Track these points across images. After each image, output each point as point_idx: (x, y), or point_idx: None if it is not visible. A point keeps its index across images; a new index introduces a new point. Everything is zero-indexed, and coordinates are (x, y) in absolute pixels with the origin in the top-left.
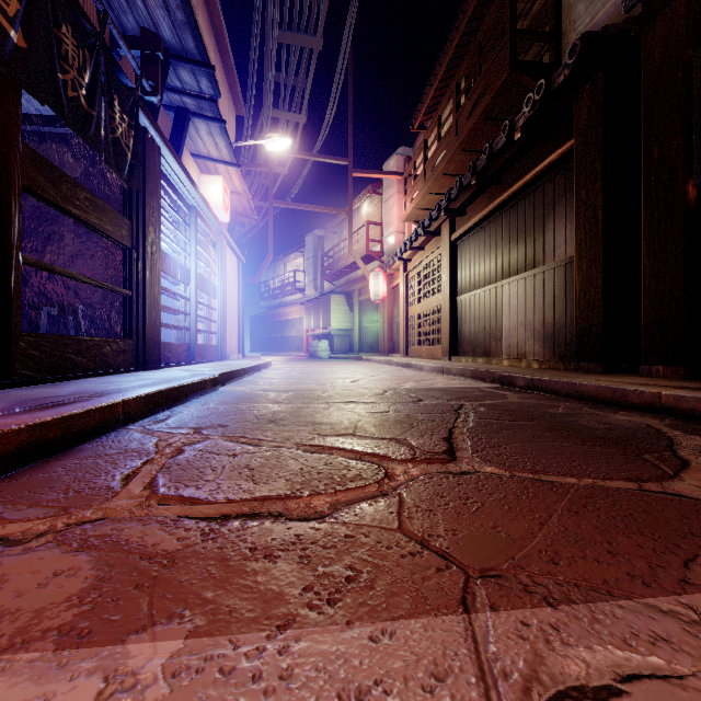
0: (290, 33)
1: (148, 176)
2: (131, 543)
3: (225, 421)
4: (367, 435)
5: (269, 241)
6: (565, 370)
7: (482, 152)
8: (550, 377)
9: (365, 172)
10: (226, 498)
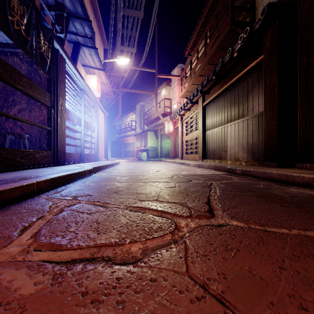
0: (128, 10)
1: (59, 73)
2: (1, 287)
3: (91, 192)
4: (164, 200)
5: (119, 107)
6: (259, 166)
7: (217, 65)
8: (253, 169)
9: (163, 75)
10: (78, 245)
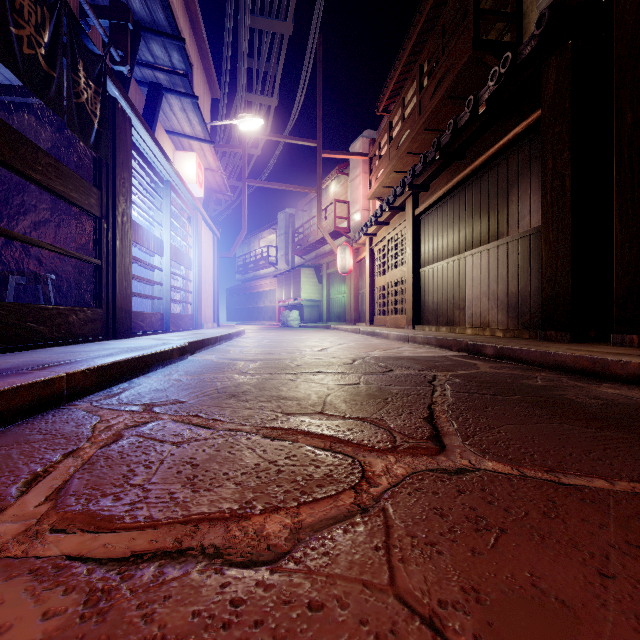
0: (262, 18)
1: (118, 147)
2: None
3: (182, 395)
4: (337, 413)
5: (243, 217)
6: (531, 339)
7: (444, 131)
8: (521, 346)
9: (333, 153)
10: (148, 519)
